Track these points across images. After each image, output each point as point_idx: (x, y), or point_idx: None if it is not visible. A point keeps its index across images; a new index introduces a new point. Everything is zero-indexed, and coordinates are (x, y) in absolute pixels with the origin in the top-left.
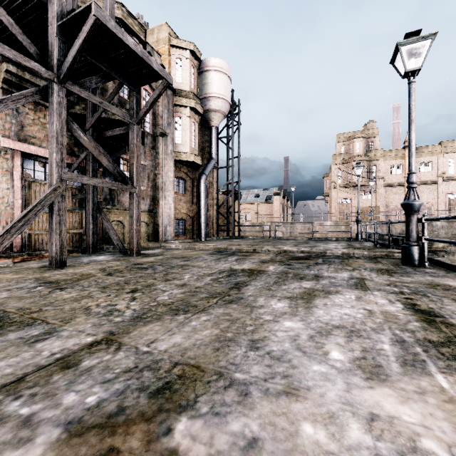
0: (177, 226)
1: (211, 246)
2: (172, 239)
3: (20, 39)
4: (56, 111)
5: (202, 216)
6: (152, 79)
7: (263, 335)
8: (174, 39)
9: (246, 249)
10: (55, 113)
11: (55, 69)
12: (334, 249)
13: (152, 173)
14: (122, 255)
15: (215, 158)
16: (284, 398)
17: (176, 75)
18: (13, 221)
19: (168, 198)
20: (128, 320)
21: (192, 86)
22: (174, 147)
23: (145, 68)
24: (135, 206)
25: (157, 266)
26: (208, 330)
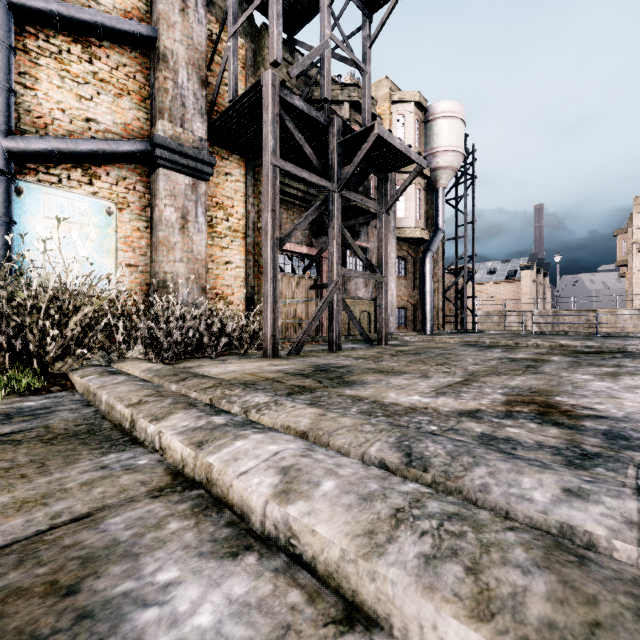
0: (397, 317)
1: (457, 339)
2: (394, 331)
3: (314, 163)
4: (336, 217)
5: (428, 304)
6: (403, 165)
7: (581, 385)
8: (395, 94)
9: (504, 343)
10: (335, 219)
11: (335, 181)
12: (639, 344)
13: (374, 256)
14: (369, 344)
15: (443, 228)
16: (610, 398)
17: (397, 136)
18: (315, 311)
19: (390, 283)
20: (466, 375)
21: (416, 144)
22: (396, 222)
23: (400, 158)
24: (384, 296)
25: (423, 352)
26: (535, 381)
